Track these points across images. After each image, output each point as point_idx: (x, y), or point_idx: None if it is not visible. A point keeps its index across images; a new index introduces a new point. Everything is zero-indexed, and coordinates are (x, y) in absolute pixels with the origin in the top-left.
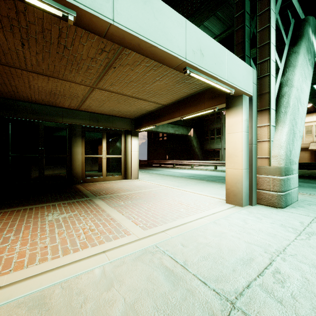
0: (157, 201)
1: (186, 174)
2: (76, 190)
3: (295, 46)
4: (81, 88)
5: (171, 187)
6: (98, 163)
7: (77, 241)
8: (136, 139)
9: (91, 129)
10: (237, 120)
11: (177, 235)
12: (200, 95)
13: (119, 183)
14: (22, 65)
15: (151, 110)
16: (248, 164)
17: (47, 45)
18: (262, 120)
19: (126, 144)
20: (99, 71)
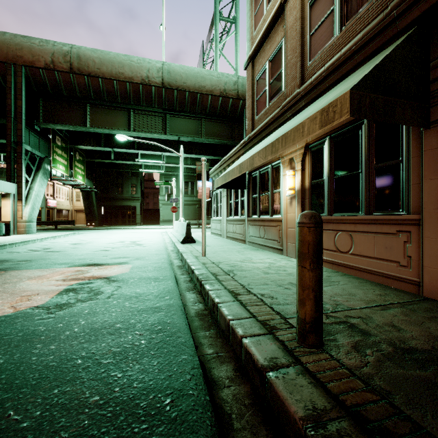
0: None
1: None
2: None
3: (38, 172)
4: None
5: None
6: None
7: None
8: None
9: None
10: (8, 202)
11: None
12: None
13: None
14: None
15: None
16: (13, 219)
17: None
18: (20, 203)
19: None
20: None
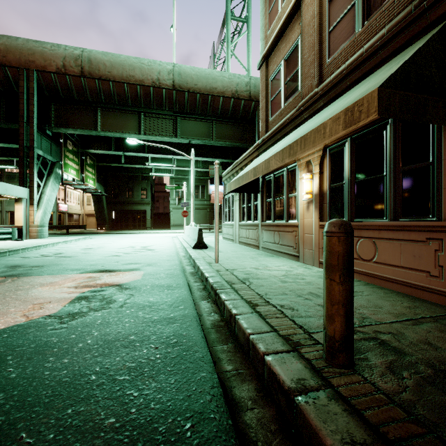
0: None
1: None
2: None
3: (49, 176)
4: None
5: None
6: None
7: None
8: None
9: None
10: (20, 207)
11: None
12: None
13: None
14: None
15: None
16: (25, 224)
17: None
18: (32, 208)
19: None
20: None
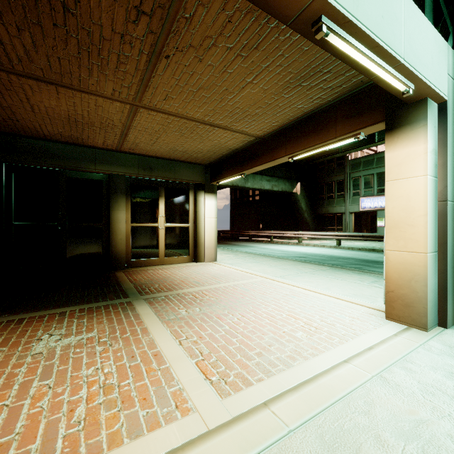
0: (248, 310)
1: (292, 252)
2: (112, 282)
3: None
4: (116, 107)
5: (271, 279)
6: (153, 236)
7: (62, 429)
8: (212, 198)
9: (140, 182)
10: (412, 152)
11: (302, 422)
12: (326, 112)
13: (184, 270)
14: (4, 62)
15: (236, 148)
16: (436, 242)
17: (30, 6)
18: None
19: (196, 206)
20: (141, 67)
